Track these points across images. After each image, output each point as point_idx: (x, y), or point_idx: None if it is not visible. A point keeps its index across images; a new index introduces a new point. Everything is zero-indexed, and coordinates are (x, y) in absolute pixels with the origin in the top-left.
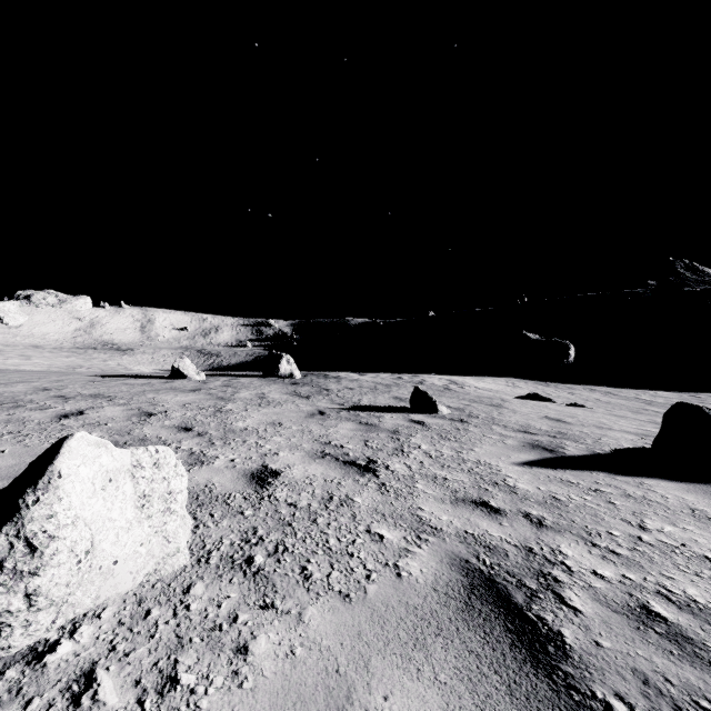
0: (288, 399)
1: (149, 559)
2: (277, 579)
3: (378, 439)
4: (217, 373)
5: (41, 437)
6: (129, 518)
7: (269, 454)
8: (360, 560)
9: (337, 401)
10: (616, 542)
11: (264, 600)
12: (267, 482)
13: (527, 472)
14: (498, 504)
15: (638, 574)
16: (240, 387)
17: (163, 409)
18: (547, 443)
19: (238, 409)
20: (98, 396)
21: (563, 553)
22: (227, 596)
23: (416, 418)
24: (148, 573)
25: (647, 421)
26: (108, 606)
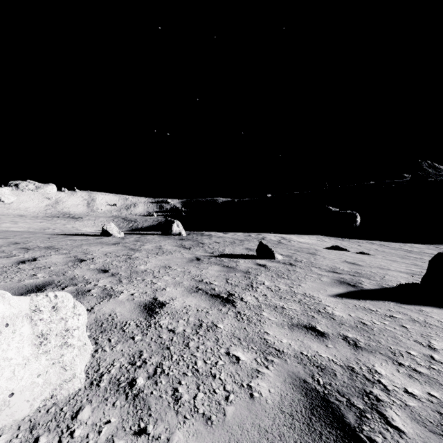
0: (176, 249)
1: (46, 387)
2: (152, 401)
3: (235, 277)
4: (132, 233)
5: (1, 277)
6: (26, 355)
7: (159, 290)
8: (221, 381)
9: (208, 251)
10: (415, 361)
11: (139, 424)
12: (155, 312)
13: (339, 302)
14: (322, 329)
15: (440, 392)
16: (146, 241)
17: (91, 256)
18: (349, 280)
19: (142, 256)
20: (50, 247)
21: (378, 372)
22: (108, 420)
23: (260, 262)
24: (45, 399)
25: (410, 264)
26: (3, 433)
